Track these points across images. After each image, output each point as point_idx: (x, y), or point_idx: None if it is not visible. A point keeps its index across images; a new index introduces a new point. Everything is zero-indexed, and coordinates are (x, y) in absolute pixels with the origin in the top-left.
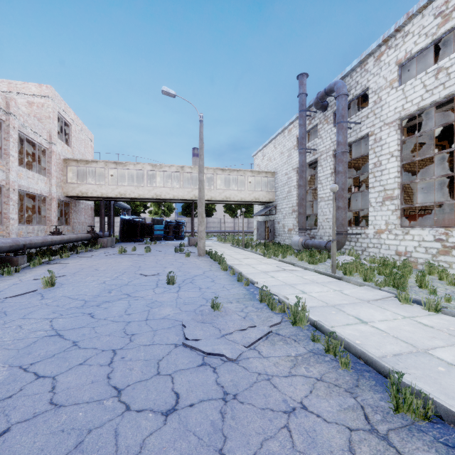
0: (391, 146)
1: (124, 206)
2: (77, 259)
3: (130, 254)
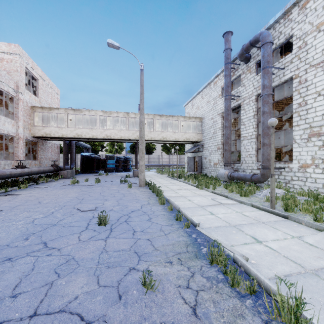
0: (318, 85)
1: (85, 145)
2: (33, 189)
3: (81, 185)
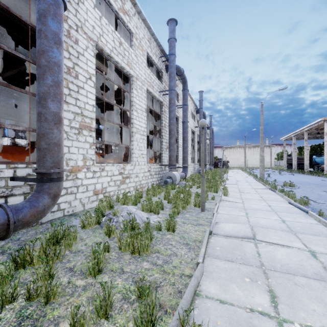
0: (90, 65)
1: None
2: None
3: None
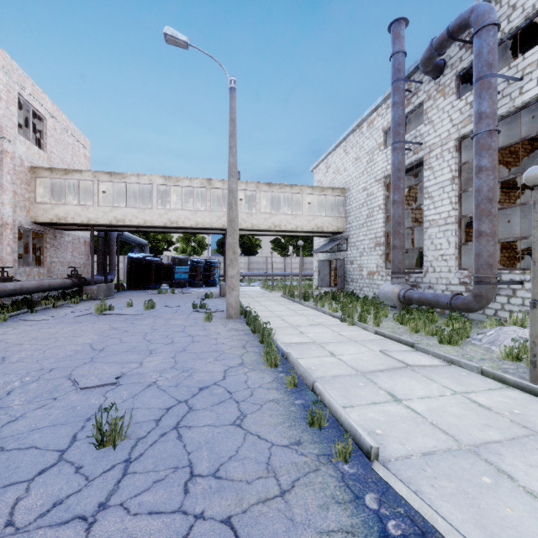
0: None
1: (137, 241)
2: (15, 325)
3: (116, 314)
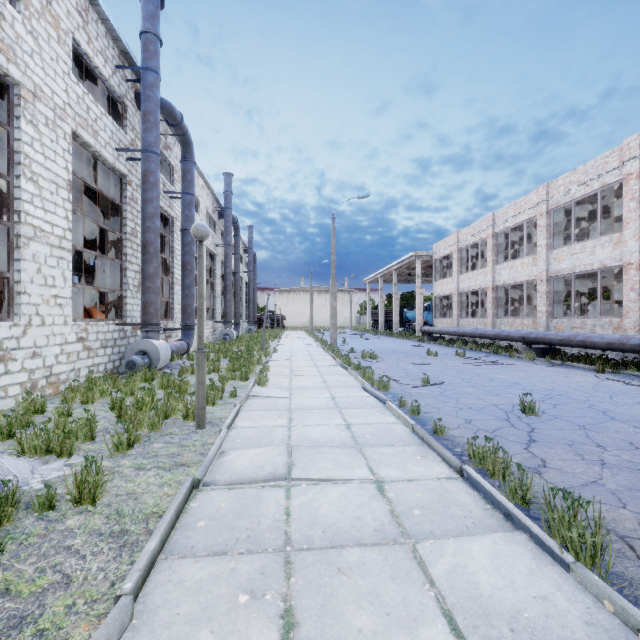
0: None
1: None
2: None
3: None
